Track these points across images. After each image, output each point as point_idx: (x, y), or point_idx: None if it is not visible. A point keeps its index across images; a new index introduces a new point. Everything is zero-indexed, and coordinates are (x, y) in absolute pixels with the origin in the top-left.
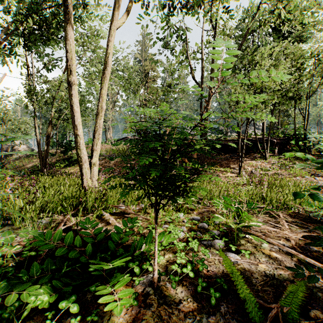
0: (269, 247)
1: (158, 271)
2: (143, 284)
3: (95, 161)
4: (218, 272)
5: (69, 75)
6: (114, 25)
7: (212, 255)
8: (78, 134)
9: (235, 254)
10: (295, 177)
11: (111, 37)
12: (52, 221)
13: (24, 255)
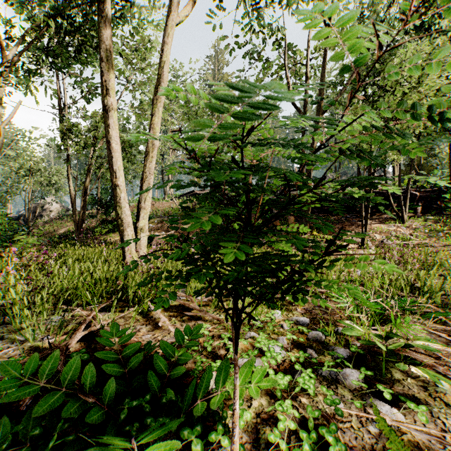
0: None
1: (241, 447)
2: None
3: (142, 225)
4: (362, 450)
5: (104, 96)
6: (172, 20)
7: (343, 403)
8: (117, 184)
9: (388, 403)
10: None
11: (167, 37)
12: (71, 319)
13: None
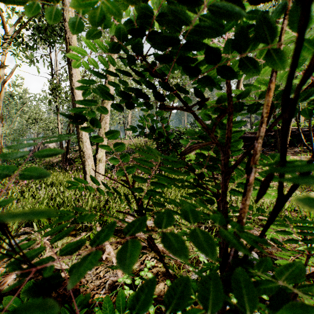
0: None
1: None
2: None
3: (100, 157)
4: None
5: (69, 50)
6: None
7: None
8: None
9: None
10: None
11: None
12: None
13: None
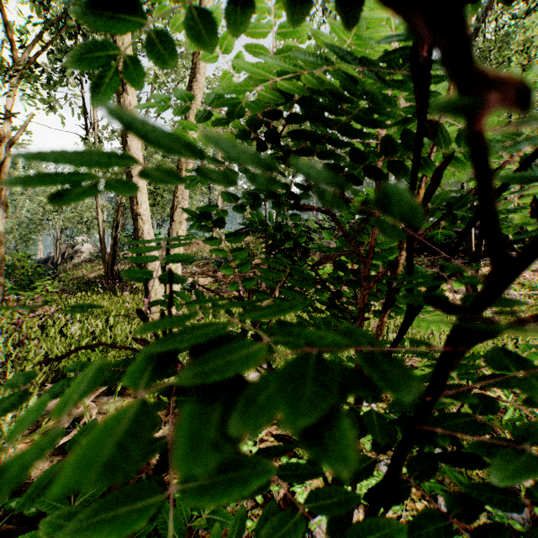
0: None
1: None
2: None
3: (173, 269)
4: None
5: (122, 93)
6: None
7: None
8: (140, 213)
9: None
10: None
11: None
12: None
13: None
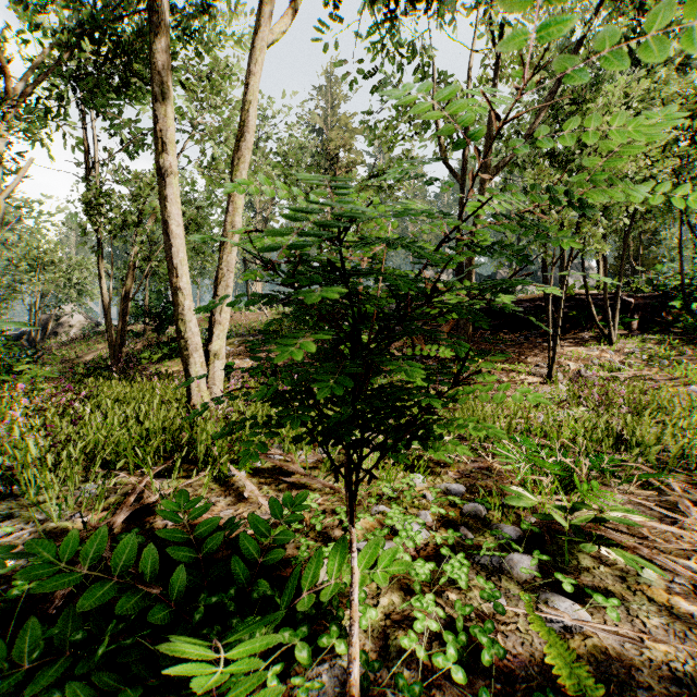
0: (661, 579)
1: (363, 654)
2: (321, 692)
3: (217, 349)
4: (530, 658)
5: (159, 153)
6: (261, 39)
7: (508, 599)
8: (179, 287)
9: (570, 598)
10: (687, 387)
11: (255, 65)
12: (112, 489)
13: (15, 590)
